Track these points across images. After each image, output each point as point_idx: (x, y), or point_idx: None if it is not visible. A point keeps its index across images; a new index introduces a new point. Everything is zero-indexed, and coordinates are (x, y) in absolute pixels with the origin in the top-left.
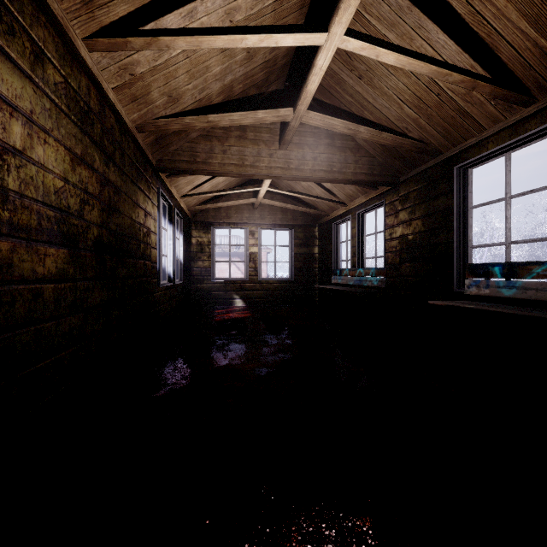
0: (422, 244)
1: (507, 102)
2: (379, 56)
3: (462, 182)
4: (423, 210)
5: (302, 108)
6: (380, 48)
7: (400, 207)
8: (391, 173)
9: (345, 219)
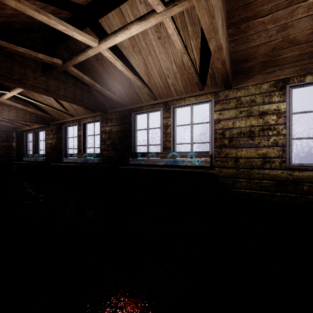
0: (56, 146)
1: (68, 116)
2: (28, 100)
3: (65, 130)
4: (56, 136)
5: (2, 99)
6: (28, 99)
7: (50, 133)
8: (46, 121)
9: (30, 132)
